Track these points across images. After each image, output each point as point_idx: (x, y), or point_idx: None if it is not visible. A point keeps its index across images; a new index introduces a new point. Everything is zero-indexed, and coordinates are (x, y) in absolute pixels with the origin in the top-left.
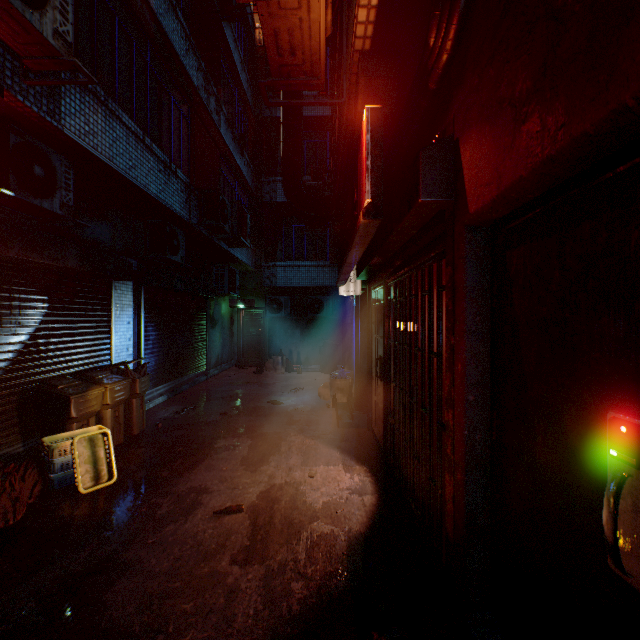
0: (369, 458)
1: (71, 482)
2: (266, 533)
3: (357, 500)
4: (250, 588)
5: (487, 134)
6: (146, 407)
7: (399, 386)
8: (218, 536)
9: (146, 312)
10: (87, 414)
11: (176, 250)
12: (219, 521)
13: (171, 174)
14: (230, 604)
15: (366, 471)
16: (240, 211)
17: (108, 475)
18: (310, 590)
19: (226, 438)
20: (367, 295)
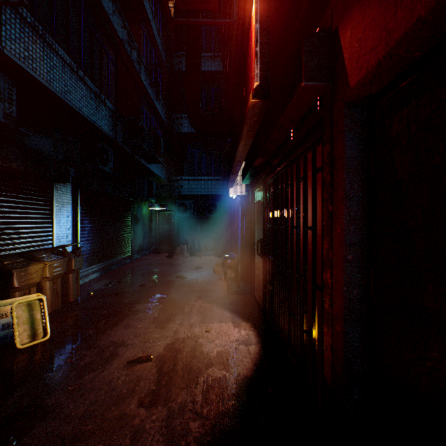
0: (252, 317)
1: (12, 339)
2: (170, 378)
3: (244, 349)
4: (153, 429)
5: (372, 1)
6: (82, 281)
7: (276, 259)
8: (129, 382)
9: (82, 209)
10: (28, 285)
11: (106, 162)
12: (131, 369)
13: (101, 102)
14: (134, 444)
15: (250, 326)
16: (155, 136)
17: (43, 333)
18: (205, 429)
19: (142, 303)
20: (250, 195)
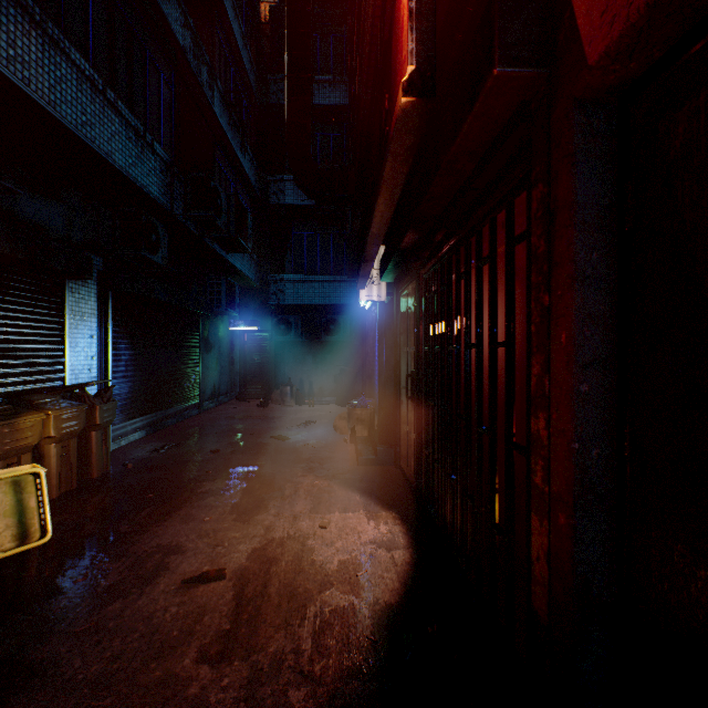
0: (398, 502)
1: None
2: (256, 610)
3: (385, 557)
4: (223, 703)
5: None
6: (116, 445)
7: (440, 404)
8: (184, 617)
9: (116, 325)
10: (16, 449)
11: (155, 247)
12: (189, 594)
13: (146, 147)
14: None
15: (395, 518)
16: (238, 206)
17: (41, 532)
18: (317, 703)
19: (214, 480)
20: (394, 300)
